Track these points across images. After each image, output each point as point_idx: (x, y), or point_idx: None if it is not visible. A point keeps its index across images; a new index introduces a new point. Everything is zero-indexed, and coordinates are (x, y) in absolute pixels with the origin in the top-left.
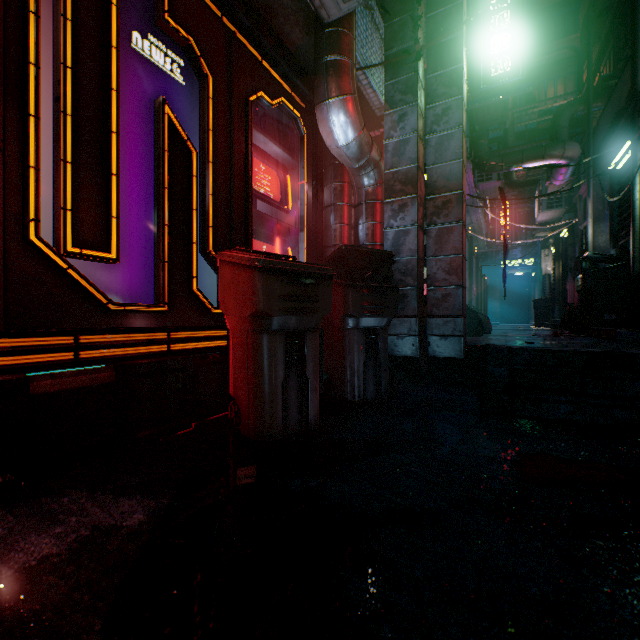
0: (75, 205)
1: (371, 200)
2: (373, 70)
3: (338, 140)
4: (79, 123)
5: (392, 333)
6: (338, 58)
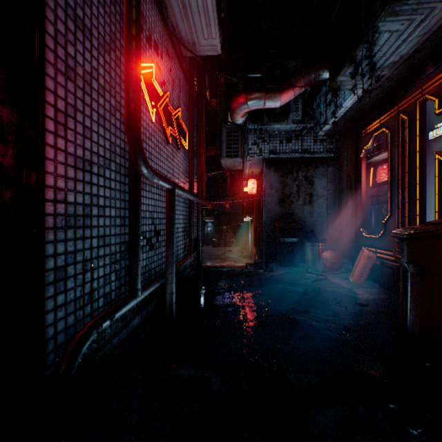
0: (412, 214)
1: None
2: None
3: None
4: (412, 186)
5: None
6: None
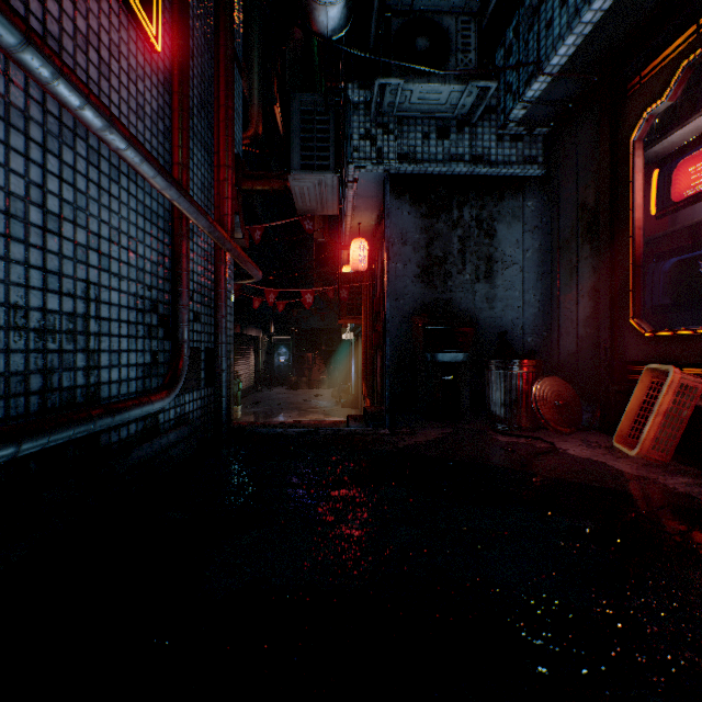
0: None
1: None
2: None
3: None
4: None
5: None
6: None
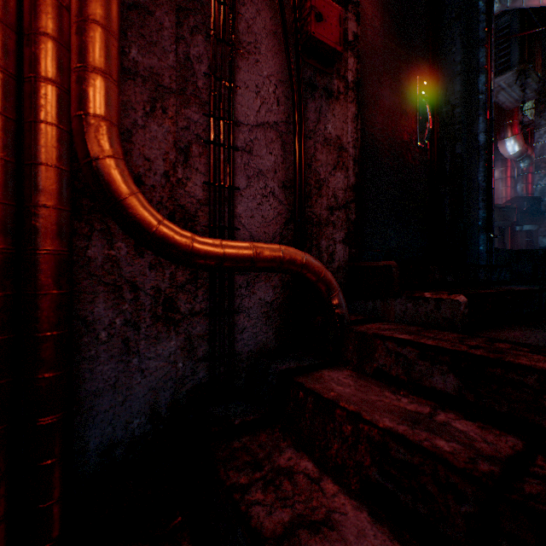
0: None
1: (525, 173)
2: (524, 106)
3: (509, 152)
4: None
5: (539, 235)
6: (512, 121)
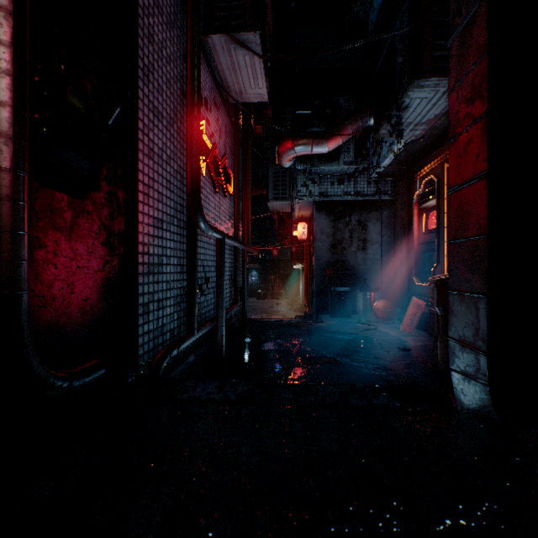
0: None
1: None
2: None
3: None
4: None
5: None
6: None
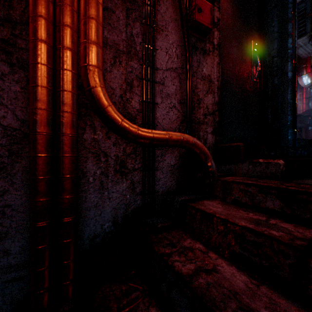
0: None
1: None
2: None
3: (304, 83)
4: None
5: None
6: (306, 65)
